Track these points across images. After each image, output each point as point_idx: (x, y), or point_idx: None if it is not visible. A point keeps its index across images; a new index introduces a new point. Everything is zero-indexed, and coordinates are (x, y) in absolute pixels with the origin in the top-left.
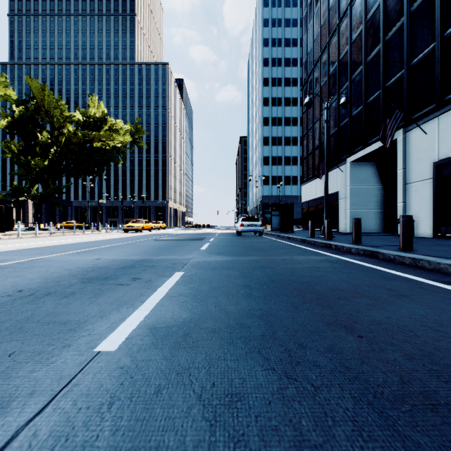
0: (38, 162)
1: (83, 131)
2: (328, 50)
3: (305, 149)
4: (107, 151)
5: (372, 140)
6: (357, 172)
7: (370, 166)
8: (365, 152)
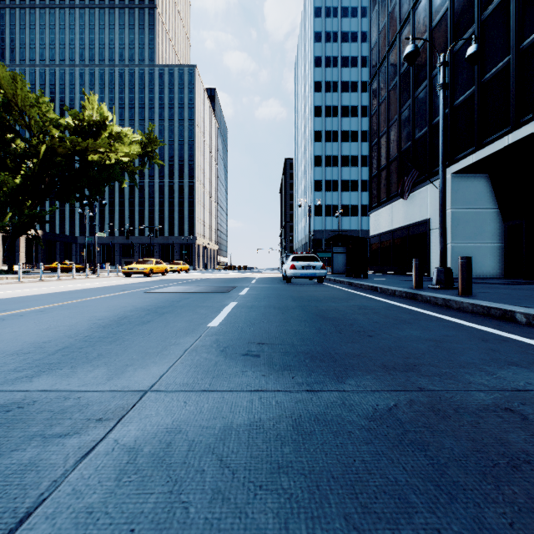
0: (6, 179)
1: (70, 136)
2: (413, 19)
3: (375, 164)
4: (107, 167)
5: (492, 136)
6: (462, 188)
7: (481, 180)
8: (480, 155)
